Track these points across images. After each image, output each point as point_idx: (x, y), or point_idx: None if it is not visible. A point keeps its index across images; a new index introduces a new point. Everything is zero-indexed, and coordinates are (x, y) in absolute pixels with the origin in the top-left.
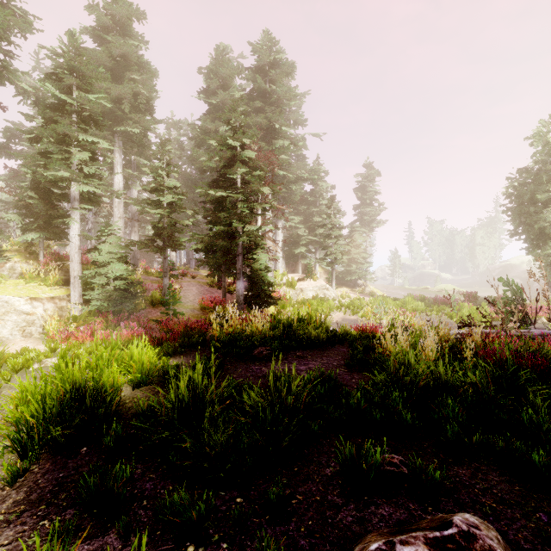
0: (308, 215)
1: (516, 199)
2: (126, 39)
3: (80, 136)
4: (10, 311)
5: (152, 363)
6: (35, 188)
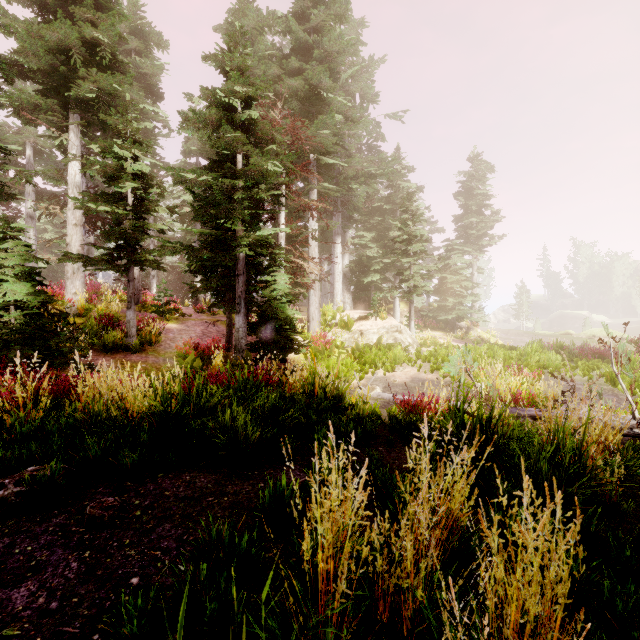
0: (384, 230)
1: None
2: None
3: None
4: None
5: None
6: None
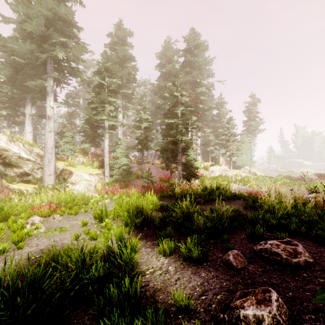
0: (215, 128)
1: None
2: (124, 46)
3: (109, 99)
4: (82, 179)
5: (156, 202)
6: (87, 123)
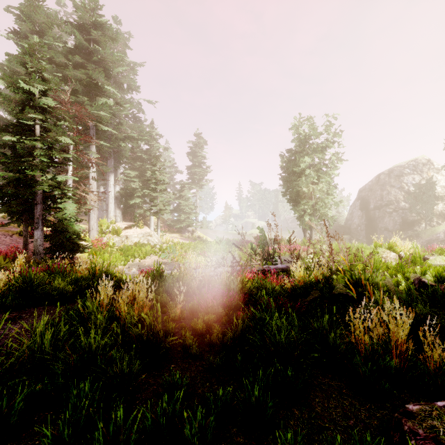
0: (143, 171)
1: (287, 170)
2: None
3: None
4: None
5: None
6: None
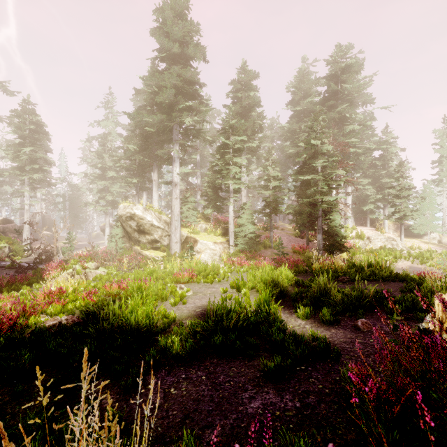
0: (376, 177)
1: None
2: (248, 92)
3: (234, 160)
4: (207, 248)
5: (291, 276)
6: (209, 186)
